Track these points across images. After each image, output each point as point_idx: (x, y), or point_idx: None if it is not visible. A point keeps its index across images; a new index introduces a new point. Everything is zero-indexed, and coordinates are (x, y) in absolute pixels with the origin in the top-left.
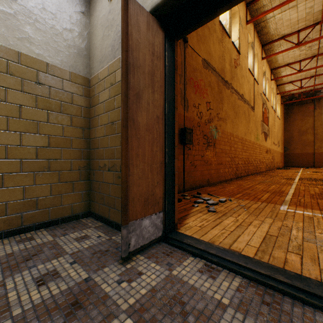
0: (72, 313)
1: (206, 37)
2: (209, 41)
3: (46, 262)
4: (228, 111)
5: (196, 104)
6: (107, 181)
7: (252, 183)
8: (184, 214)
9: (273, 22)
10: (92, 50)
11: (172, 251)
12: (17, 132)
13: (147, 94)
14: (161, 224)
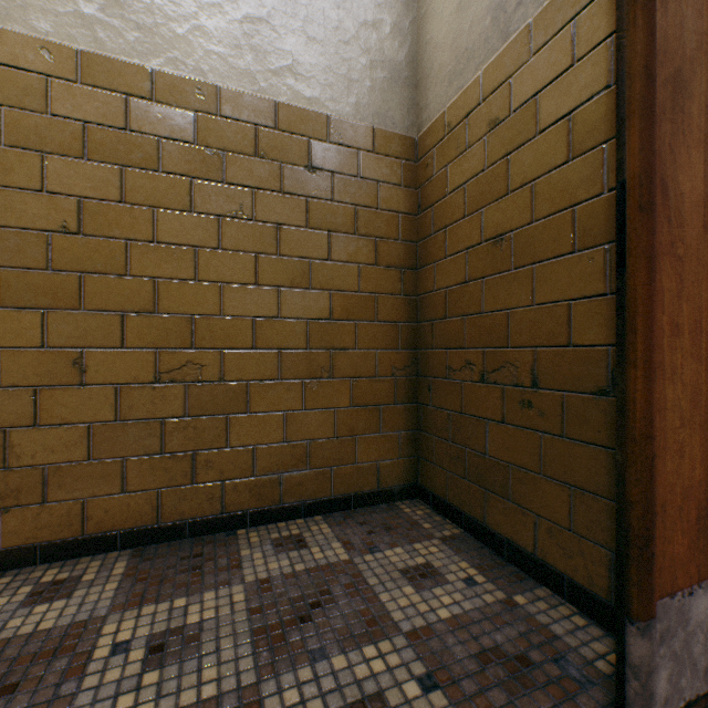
0: None
1: None
2: None
3: (349, 646)
4: None
5: None
6: (475, 411)
7: None
8: None
9: None
10: (422, 61)
11: None
12: (273, 288)
13: (705, 77)
14: None
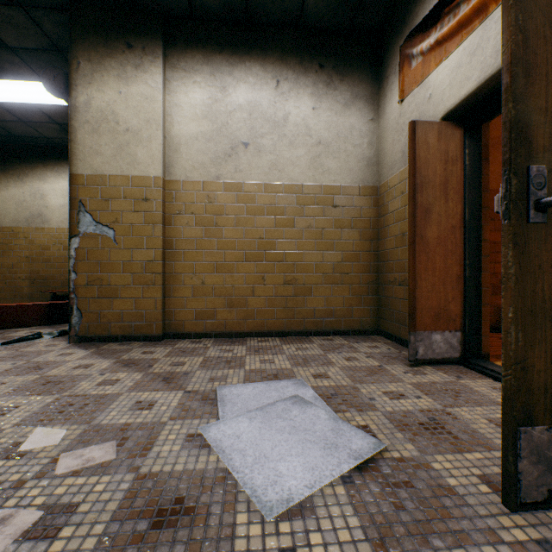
0: (371, 374)
1: None
2: None
3: (347, 352)
4: None
5: None
6: (397, 296)
7: None
8: None
9: None
10: (380, 156)
11: (468, 372)
12: (320, 252)
13: (438, 206)
14: (457, 345)
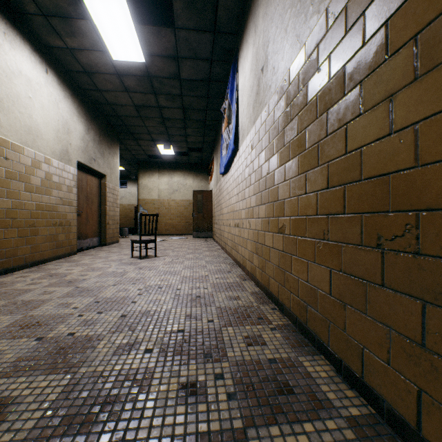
0: None
1: None
2: None
3: None
4: None
5: None
6: None
7: None
8: None
9: None
10: None
11: None
12: None
13: None
14: None
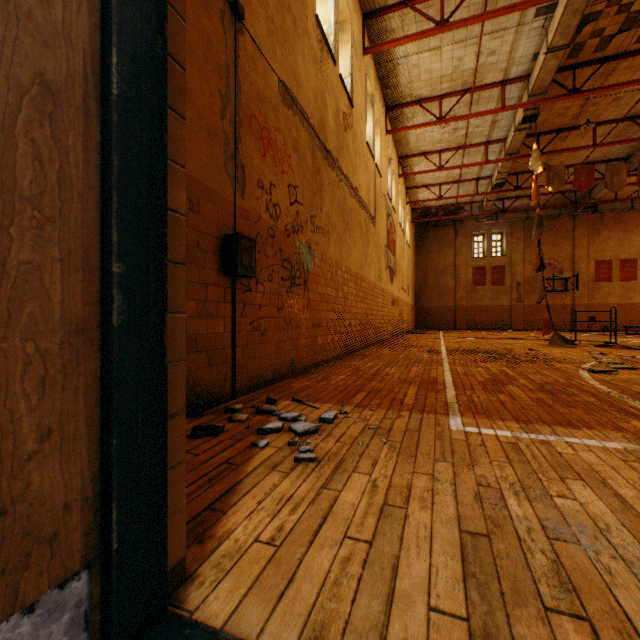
0: None
1: (288, 34)
2: (295, 48)
3: None
4: (333, 216)
5: (265, 182)
6: None
7: (377, 365)
8: (224, 488)
9: (406, 69)
10: None
11: None
12: None
13: None
14: (76, 639)
